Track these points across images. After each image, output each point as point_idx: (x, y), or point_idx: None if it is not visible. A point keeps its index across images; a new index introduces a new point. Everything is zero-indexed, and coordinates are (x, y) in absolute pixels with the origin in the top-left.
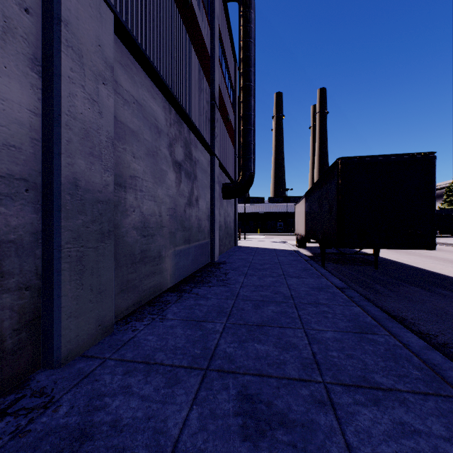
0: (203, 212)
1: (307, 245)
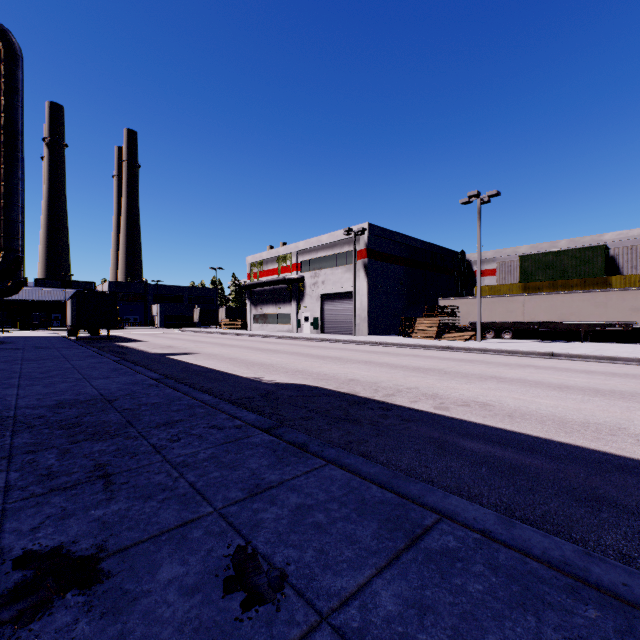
0: None
1: (81, 335)
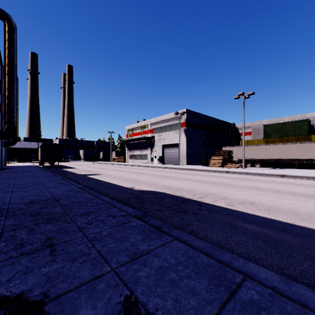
0: (0, 153)
1: (45, 165)
